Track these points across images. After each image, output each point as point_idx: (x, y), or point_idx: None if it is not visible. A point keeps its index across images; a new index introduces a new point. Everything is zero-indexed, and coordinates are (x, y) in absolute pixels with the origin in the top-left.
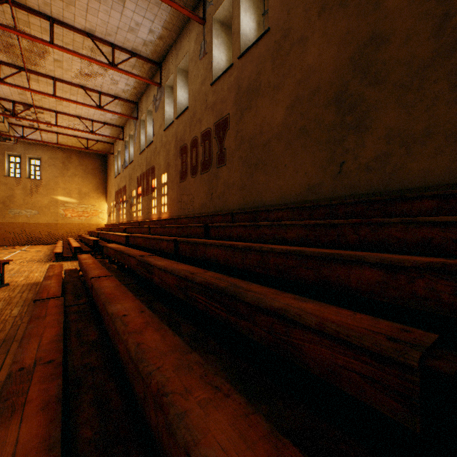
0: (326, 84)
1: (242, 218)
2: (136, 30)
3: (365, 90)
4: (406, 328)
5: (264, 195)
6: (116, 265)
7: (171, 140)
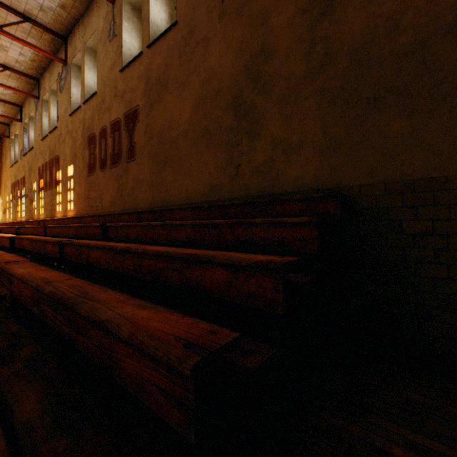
0: (226, 88)
1: (148, 218)
2: None
3: (257, 98)
4: (218, 329)
5: (172, 194)
6: None
7: (78, 127)
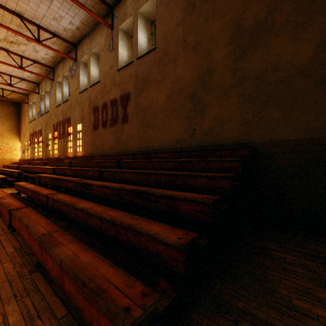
0: (187, 87)
1: (140, 157)
2: (59, 20)
3: (205, 95)
4: (212, 196)
5: (153, 143)
6: (49, 188)
7: (86, 101)
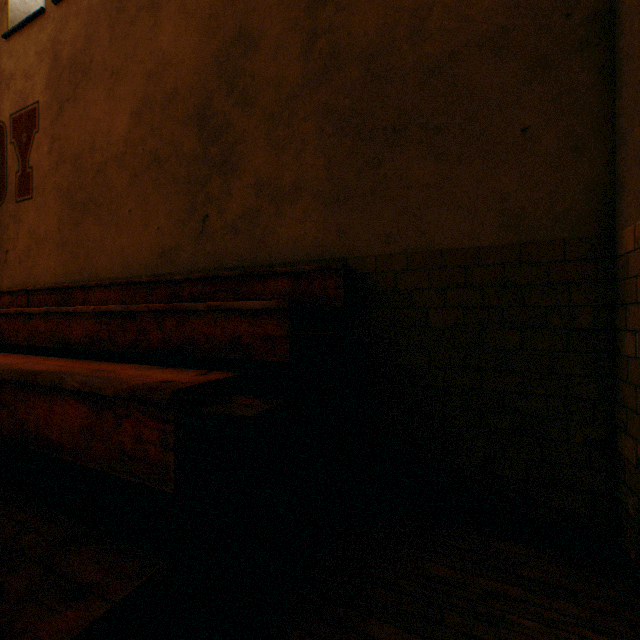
0: (186, 89)
1: (45, 301)
2: None
3: (233, 111)
4: None
5: (98, 260)
6: None
7: None
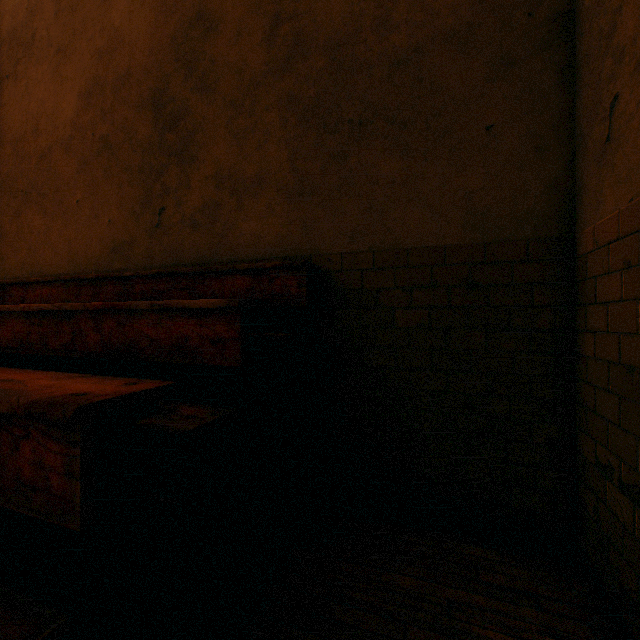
0: (141, 70)
1: None
2: None
3: (192, 96)
4: None
5: (42, 254)
6: None
7: None
